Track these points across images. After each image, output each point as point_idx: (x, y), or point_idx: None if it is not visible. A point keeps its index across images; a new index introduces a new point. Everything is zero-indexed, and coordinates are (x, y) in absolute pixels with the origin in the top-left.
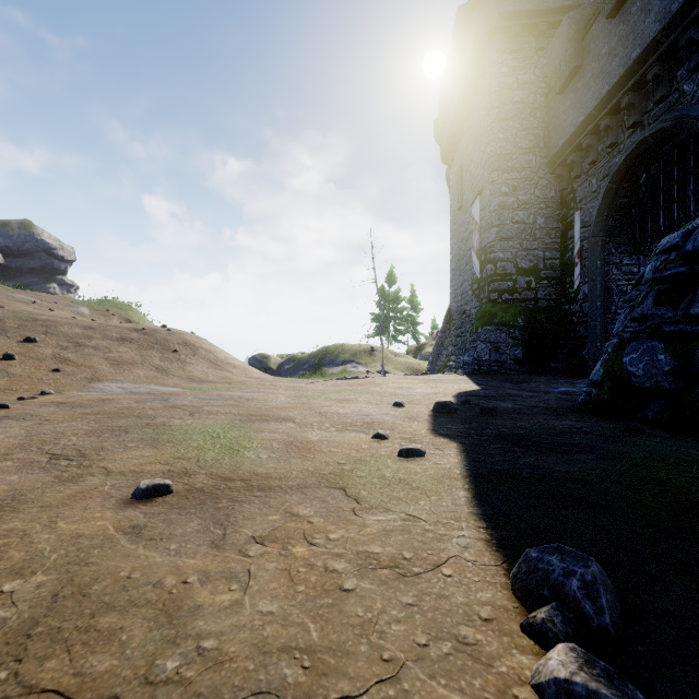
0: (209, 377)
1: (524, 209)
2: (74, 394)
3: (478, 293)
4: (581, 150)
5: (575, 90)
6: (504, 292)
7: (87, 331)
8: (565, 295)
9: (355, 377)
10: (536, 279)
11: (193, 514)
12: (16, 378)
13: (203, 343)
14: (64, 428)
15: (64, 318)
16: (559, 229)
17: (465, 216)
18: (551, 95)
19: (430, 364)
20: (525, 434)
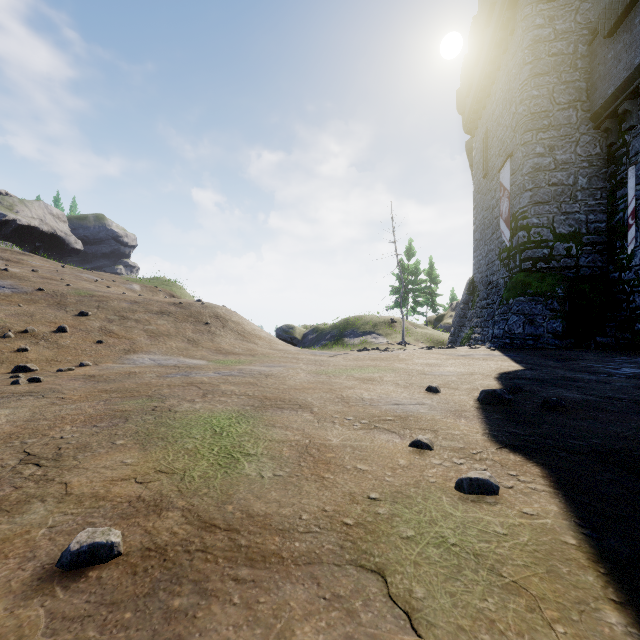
0: (235, 349)
1: (563, 169)
2: (108, 366)
3: (508, 262)
4: (637, 96)
5: (629, 28)
6: (538, 260)
7: (133, 305)
8: (613, 261)
9: (375, 348)
10: (577, 244)
11: (123, 631)
12: (64, 349)
13: (232, 316)
14: (69, 411)
15: (116, 294)
16: (606, 189)
17: (491, 184)
18: (595, 41)
19: (452, 335)
20: (636, 451)
